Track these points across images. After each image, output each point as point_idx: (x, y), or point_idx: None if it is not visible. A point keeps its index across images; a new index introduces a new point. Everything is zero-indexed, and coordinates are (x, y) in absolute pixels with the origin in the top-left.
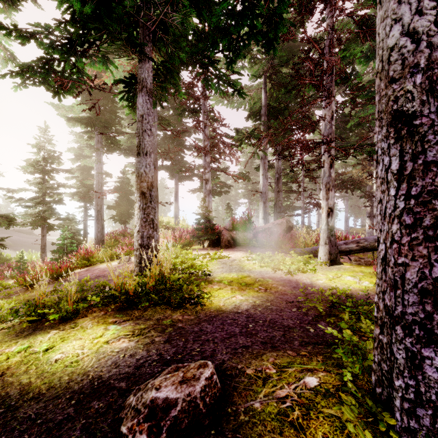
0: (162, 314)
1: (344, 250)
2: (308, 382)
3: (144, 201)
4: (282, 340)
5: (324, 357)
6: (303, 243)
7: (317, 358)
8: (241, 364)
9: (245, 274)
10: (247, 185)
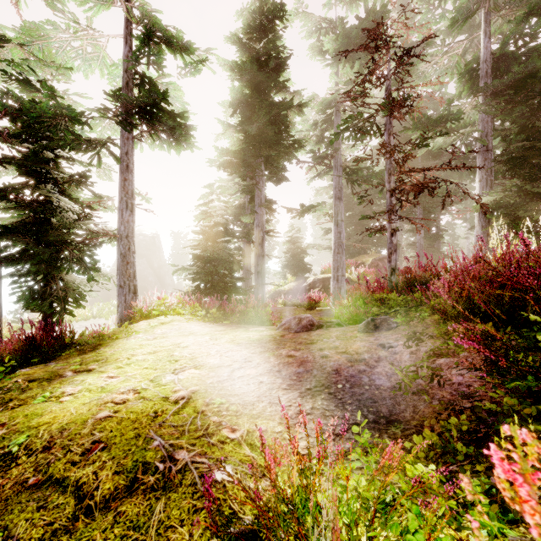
0: None
1: None
2: None
3: None
4: None
5: None
6: None
7: None
8: None
9: None
10: None
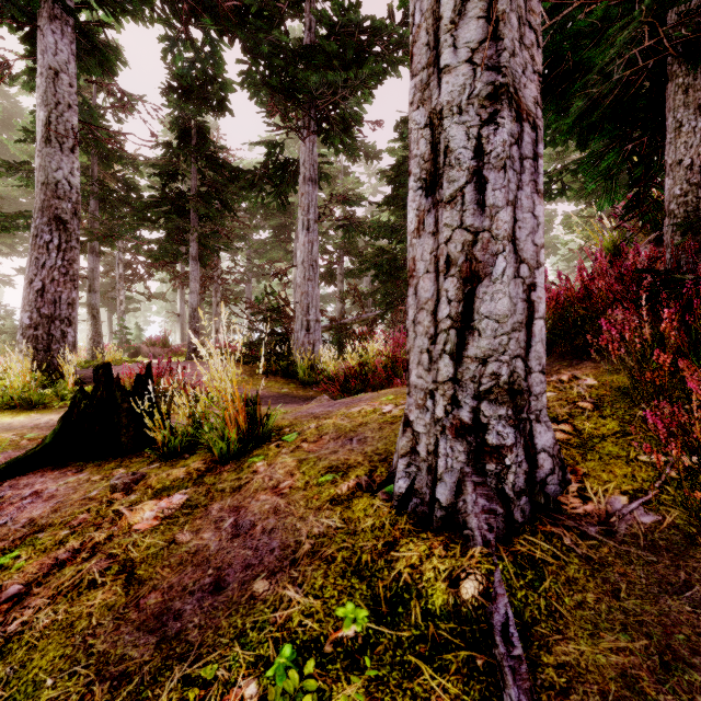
0: None
1: None
2: None
3: (95, 321)
4: None
5: None
6: None
7: None
8: None
9: None
10: None
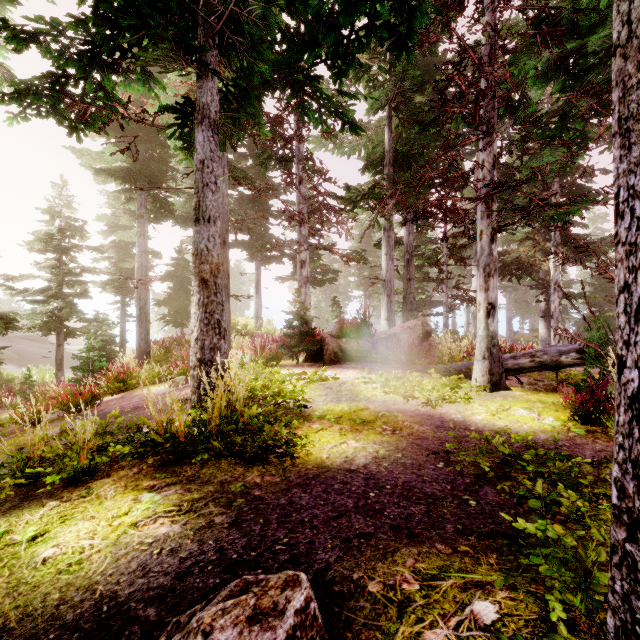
0: (229, 473)
1: (512, 368)
2: (479, 612)
3: (205, 293)
4: (426, 522)
5: (500, 557)
6: (448, 356)
7: (489, 560)
8: (358, 571)
9: (361, 404)
10: (362, 270)
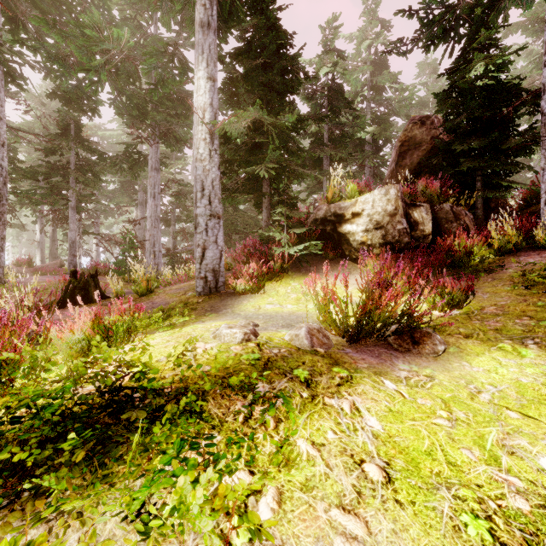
0: None
1: None
2: None
3: None
4: None
5: None
6: None
7: None
8: None
9: None
10: None
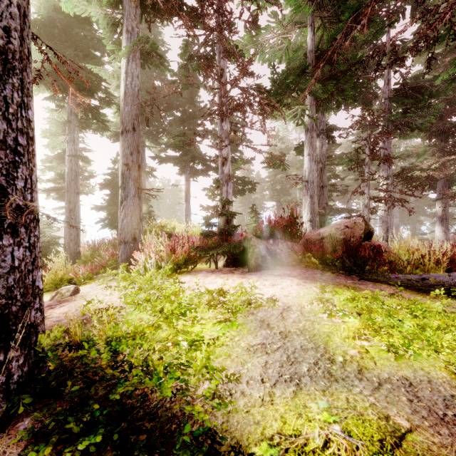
0: None
1: None
2: None
3: None
4: None
5: None
6: (403, 261)
7: None
8: None
9: (362, 405)
10: (275, 184)
